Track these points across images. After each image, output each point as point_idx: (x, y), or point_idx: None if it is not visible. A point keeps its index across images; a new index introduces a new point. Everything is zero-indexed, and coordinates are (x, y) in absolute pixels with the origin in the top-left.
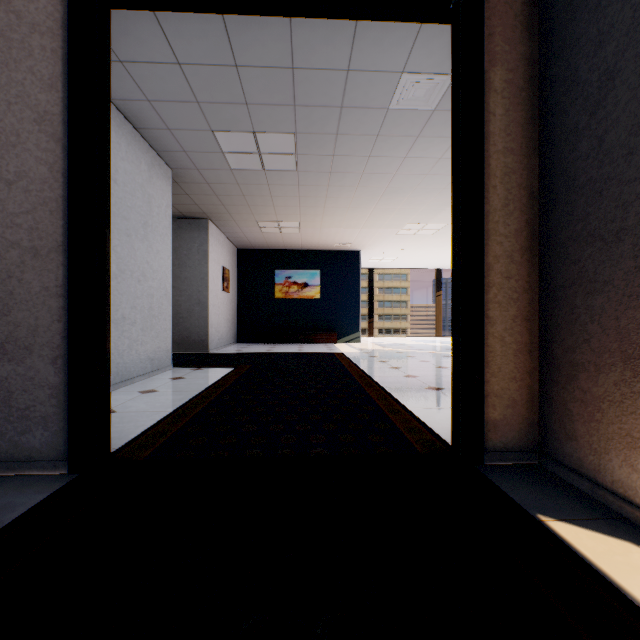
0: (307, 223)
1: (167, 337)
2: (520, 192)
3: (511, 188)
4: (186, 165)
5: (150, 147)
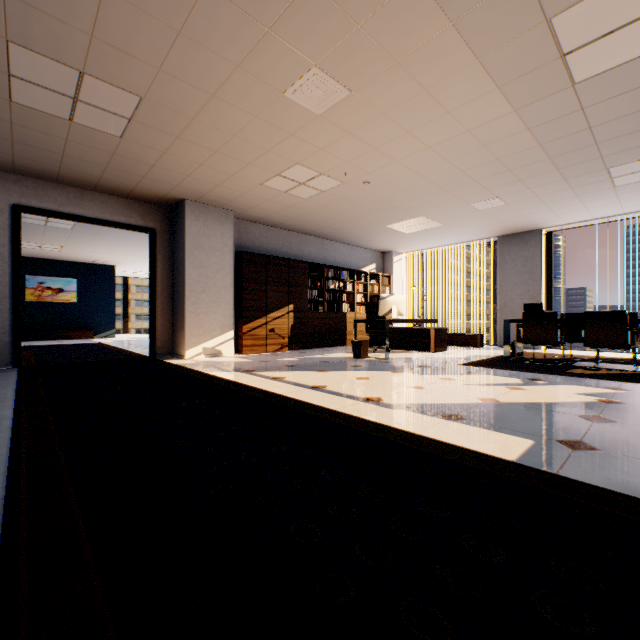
0: (70, 248)
1: None
2: (167, 287)
3: (165, 286)
4: None
5: None
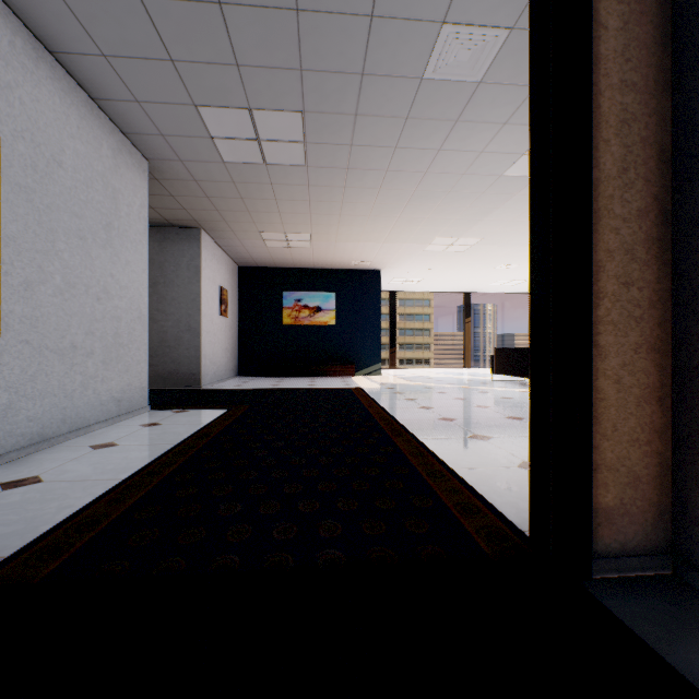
0: (320, 235)
1: (141, 371)
2: (645, 151)
3: (632, 144)
4: (166, 155)
5: (116, 127)
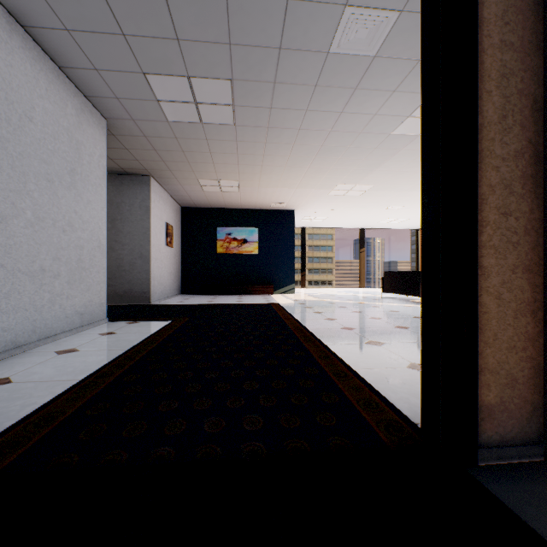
0: (246, 182)
1: (101, 290)
2: (521, 101)
3: (510, 95)
4: (121, 115)
5: (79, 91)
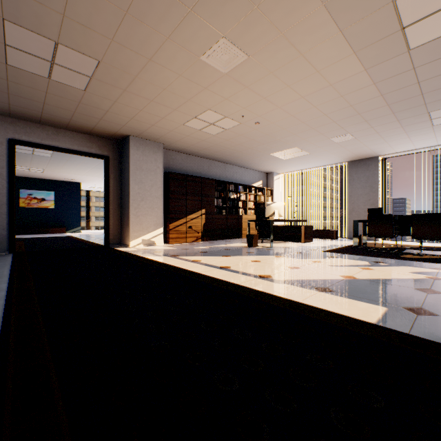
0: (50, 170)
1: None
2: (117, 197)
3: (115, 196)
4: None
5: None
